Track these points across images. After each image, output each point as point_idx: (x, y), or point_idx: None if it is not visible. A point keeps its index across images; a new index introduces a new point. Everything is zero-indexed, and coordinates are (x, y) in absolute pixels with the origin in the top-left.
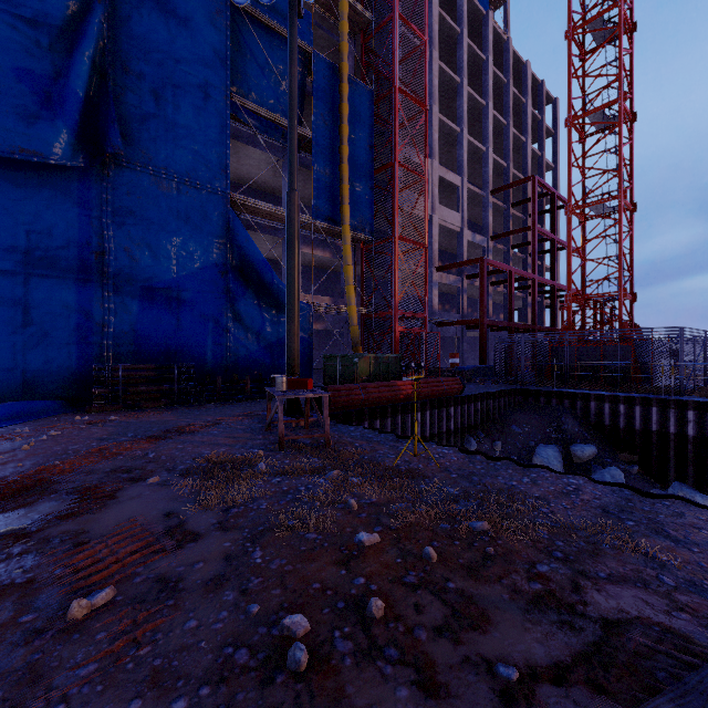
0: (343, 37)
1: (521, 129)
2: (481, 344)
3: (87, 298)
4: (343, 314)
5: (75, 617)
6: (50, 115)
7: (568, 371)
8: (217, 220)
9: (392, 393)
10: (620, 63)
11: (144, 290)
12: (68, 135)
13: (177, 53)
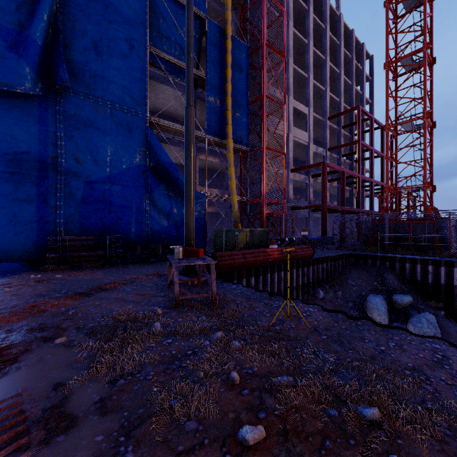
0: (227, 7)
1: (348, 77)
2: (323, 222)
3: (45, 189)
4: (227, 201)
5: None
6: (16, 57)
7: (388, 241)
8: (139, 135)
9: (263, 257)
10: (424, 22)
11: (86, 183)
12: (29, 72)
13: (110, 16)
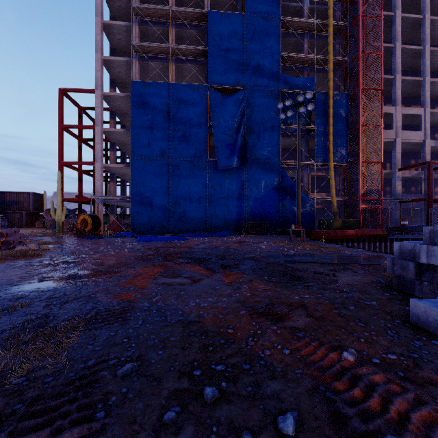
0: (329, 79)
1: None
2: (428, 213)
3: (240, 203)
4: None
5: (262, 247)
6: (233, 154)
7: None
8: (276, 172)
9: (341, 234)
10: None
11: (254, 199)
12: (236, 158)
13: (263, 120)
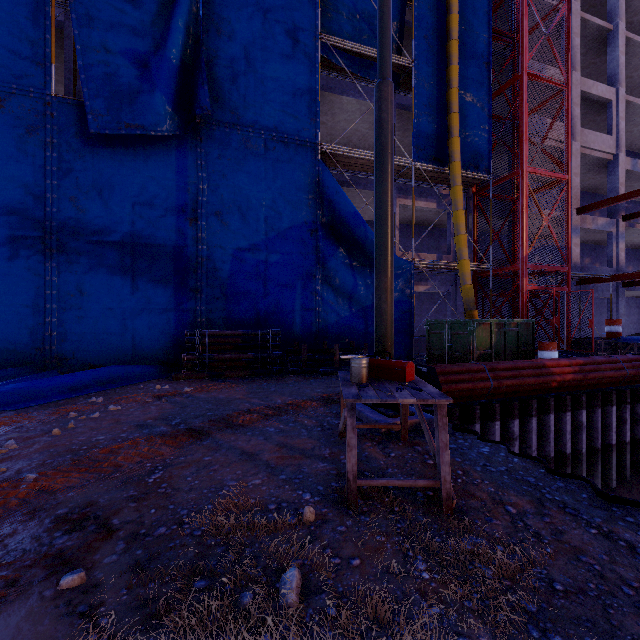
0: None
1: None
2: None
3: (184, 264)
4: (450, 273)
5: None
6: (149, 88)
7: None
8: (306, 174)
9: (537, 378)
10: None
11: (234, 254)
12: (164, 104)
13: (266, 3)
